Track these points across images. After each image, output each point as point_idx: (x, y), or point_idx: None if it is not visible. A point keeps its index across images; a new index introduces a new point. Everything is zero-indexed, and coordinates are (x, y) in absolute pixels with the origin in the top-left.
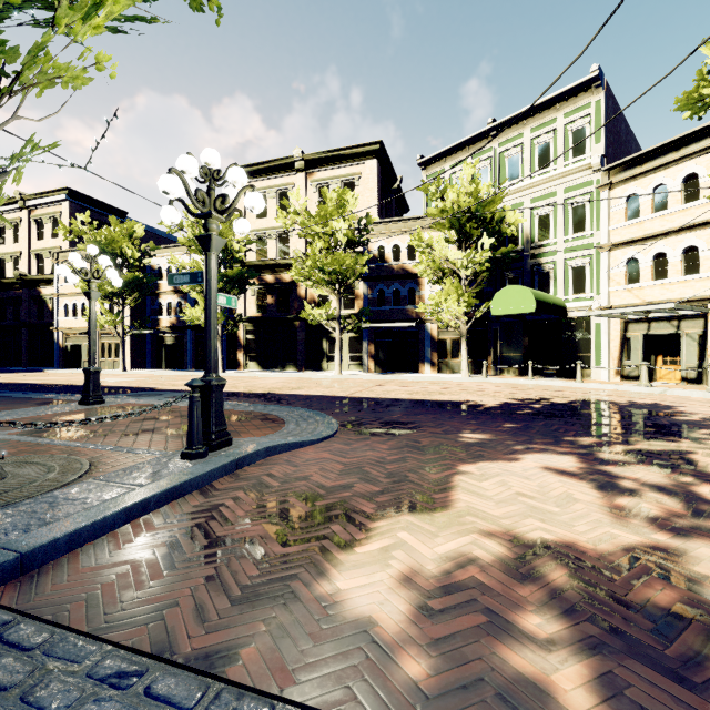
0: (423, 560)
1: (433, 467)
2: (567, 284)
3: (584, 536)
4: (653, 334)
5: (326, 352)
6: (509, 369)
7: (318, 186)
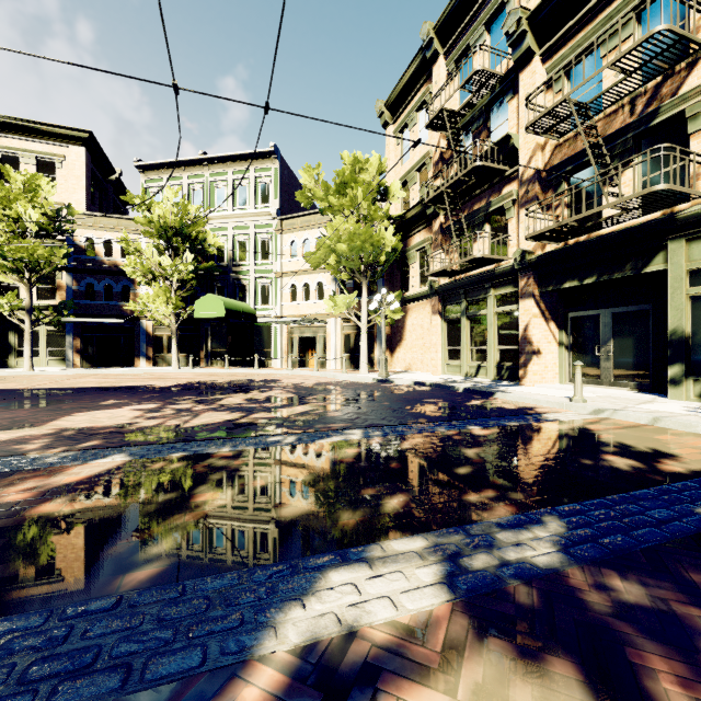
0: (1, 438)
1: (54, 416)
2: (258, 297)
3: (104, 424)
4: (307, 336)
5: (14, 346)
6: (218, 362)
7: (2, 154)
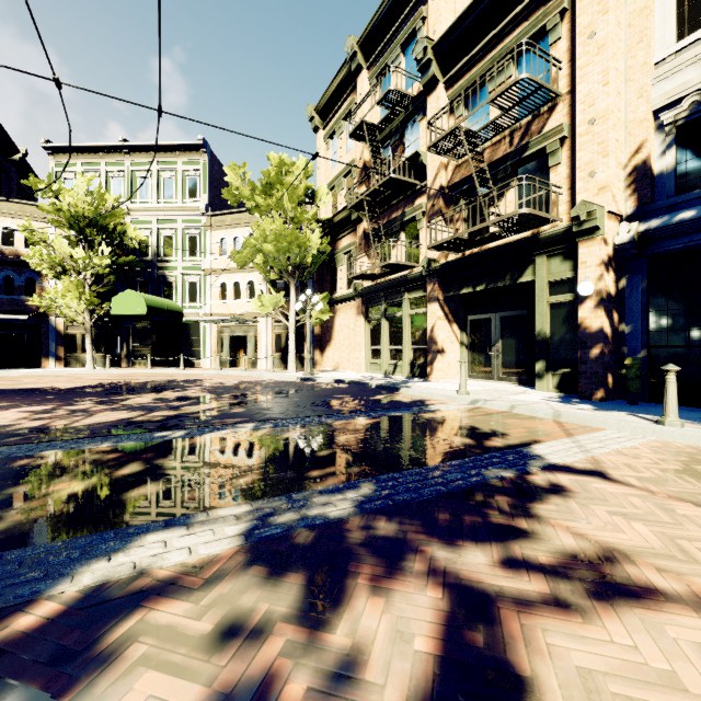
0: None
1: None
2: (185, 294)
3: None
4: (238, 335)
5: None
6: (141, 362)
7: None
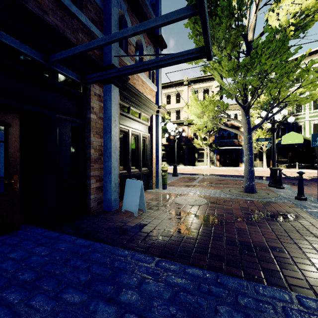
0: None
1: None
2: (310, 131)
3: None
4: None
5: (197, 158)
6: (281, 165)
7: (193, 91)
